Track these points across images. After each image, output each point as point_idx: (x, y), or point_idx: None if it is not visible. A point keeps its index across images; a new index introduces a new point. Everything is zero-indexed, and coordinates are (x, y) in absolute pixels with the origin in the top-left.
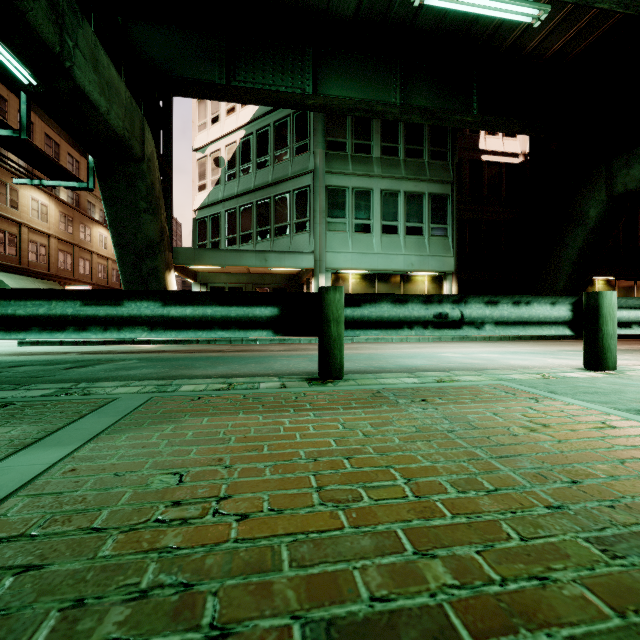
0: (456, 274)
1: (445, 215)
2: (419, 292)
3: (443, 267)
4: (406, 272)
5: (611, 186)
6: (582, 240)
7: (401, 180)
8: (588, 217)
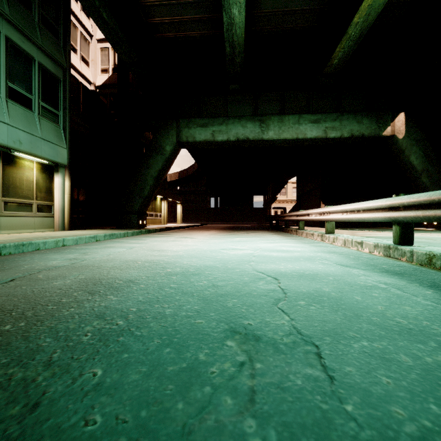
0: (69, 168)
1: (57, 100)
2: (26, 181)
3: (57, 157)
4: (9, 150)
5: (179, 135)
6: (162, 164)
7: (1, 16)
8: (165, 150)
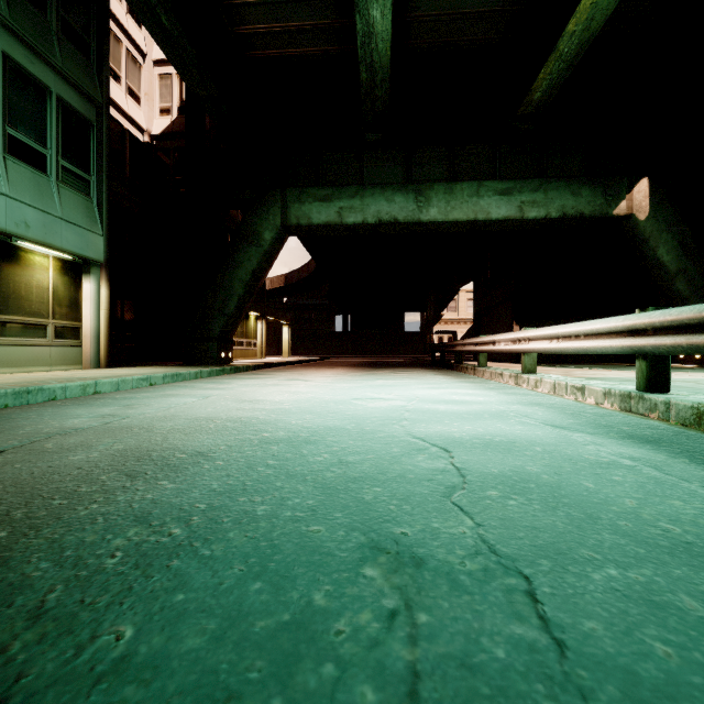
0: (107, 268)
1: (87, 157)
2: (37, 287)
3: (87, 249)
4: (9, 237)
5: (286, 215)
6: (257, 262)
7: None
8: (263, 239)
